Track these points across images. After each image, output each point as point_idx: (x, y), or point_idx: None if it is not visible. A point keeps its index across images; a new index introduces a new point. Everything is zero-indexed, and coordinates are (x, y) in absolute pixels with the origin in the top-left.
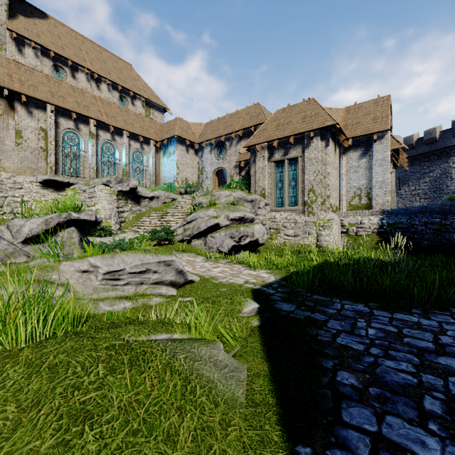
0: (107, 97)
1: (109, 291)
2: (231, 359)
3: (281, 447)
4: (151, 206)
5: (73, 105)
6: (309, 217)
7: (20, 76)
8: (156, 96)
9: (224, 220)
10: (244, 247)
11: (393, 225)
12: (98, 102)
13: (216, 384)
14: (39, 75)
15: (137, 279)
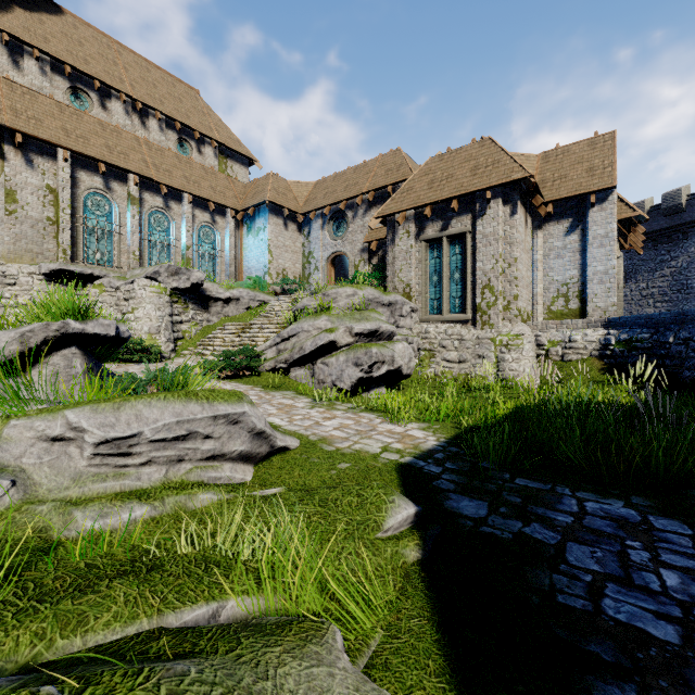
0: (158, 139)
1: (108, 481)
2: (363, 690)
3: None
4: (226, 313)
5: (101, 151)
6: (484, 331)
7: (15, 102)
8: (237, 140)
9: (344, 335)
10: (379, 380)
11: (626, 344)
12: (143, 147)
13: None
14: (46, 101)
15: (170, 451)
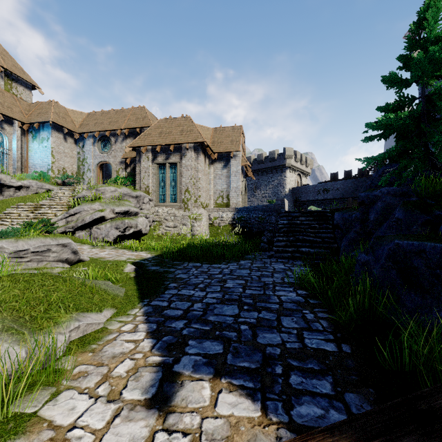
0: None
1: (15, 266)
2: (116, 286)
3: (138, 301)
4: (18, 196)
5: None
6: (185, 212)
7: None
8: (21, 69)
9: (109, 213)
10: (129, 236)
11: (240, 219)
12: None
13: (109, 291)
14: None
15: (39, 257)
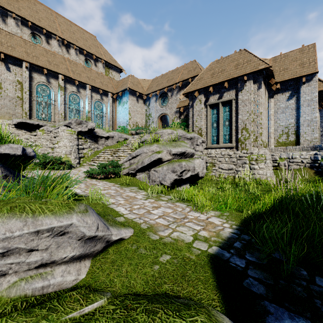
0: (75, 59)
1: None
2: None
3: None
4: (106, 144)
5: (45, 63)
6: (242, 153)
7: (1, 39)
8: (114, 60)
9: (166, 154)
10: (186, 180)
11: None
12: (66, 62)
13: None
14: (18, 39)
15: None
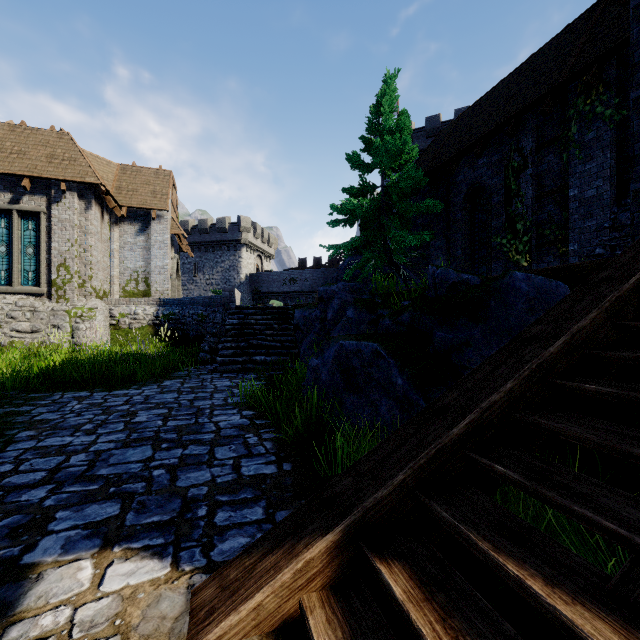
0: None
1: None
2: None
3: None
4: None
5: None
6: (60, 304)
7: None
8: None
9: None
10: None
11: (168, 316)
12: None
13: None
14: None
15: None
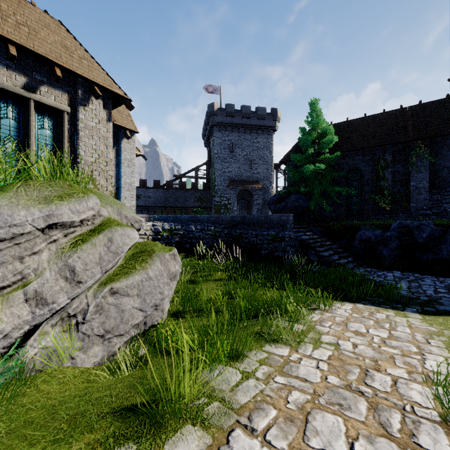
0: None
1: None
2: None
3: None
4: None
5: None
6: None
7: None
8: None
9: None
10: None
11: (170, 232)
12: None
13: None
14: None
15: None
